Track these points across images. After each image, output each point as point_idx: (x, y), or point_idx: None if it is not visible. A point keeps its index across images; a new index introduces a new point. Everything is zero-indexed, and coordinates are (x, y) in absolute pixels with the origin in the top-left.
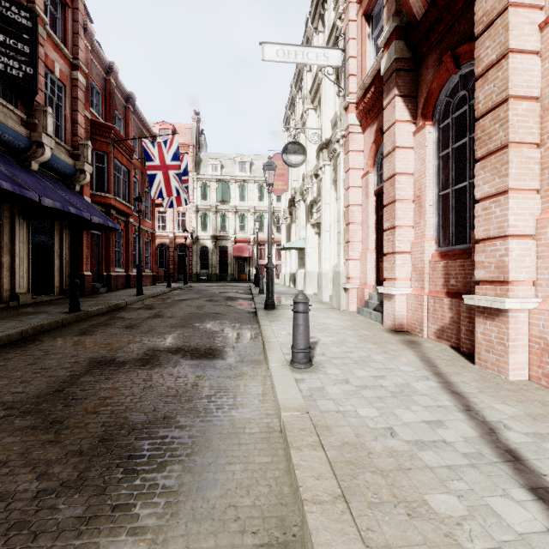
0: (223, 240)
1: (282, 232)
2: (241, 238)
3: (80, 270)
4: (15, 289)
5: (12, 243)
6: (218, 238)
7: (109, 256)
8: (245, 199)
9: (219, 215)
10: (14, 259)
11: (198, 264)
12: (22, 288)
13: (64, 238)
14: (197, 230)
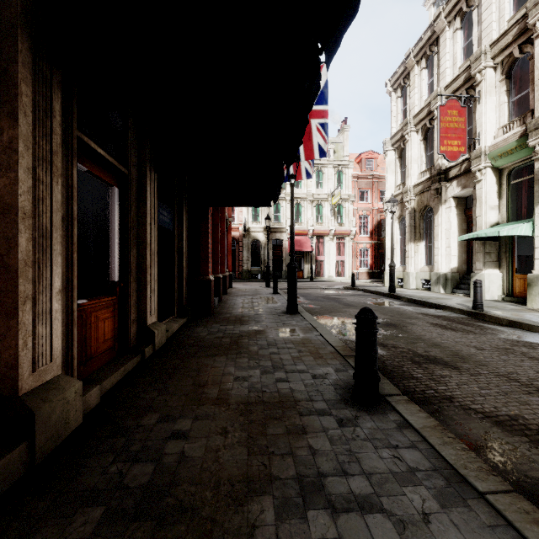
0: (277, 233)
1: (388, 220)
2: (298, 230)
3: (202, 273)
4: (146, 318)
5: (139, 220)
6: (271, 231)
7: (216, 250)
8: (301, 185)
9: (272, 204)
10: (142, 254)
11: (249, 260)
12: (153, 314)
13: (183, 219)
14: (248, 221)
